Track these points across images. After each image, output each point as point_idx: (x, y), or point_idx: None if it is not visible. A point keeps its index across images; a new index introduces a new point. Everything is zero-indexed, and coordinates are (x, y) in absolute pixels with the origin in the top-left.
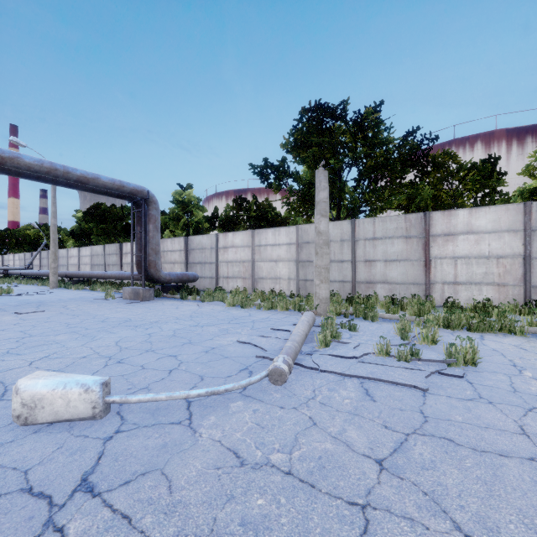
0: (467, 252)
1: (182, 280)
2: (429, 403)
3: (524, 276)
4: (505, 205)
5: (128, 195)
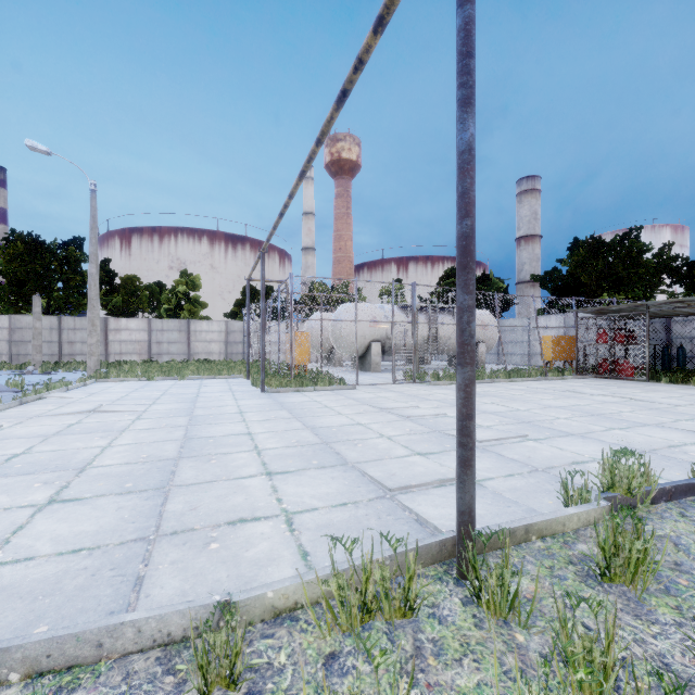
0: (126, 339)
1: None
2: (72, 374)
3: (149, 350)
4: (142, 319)
5: None
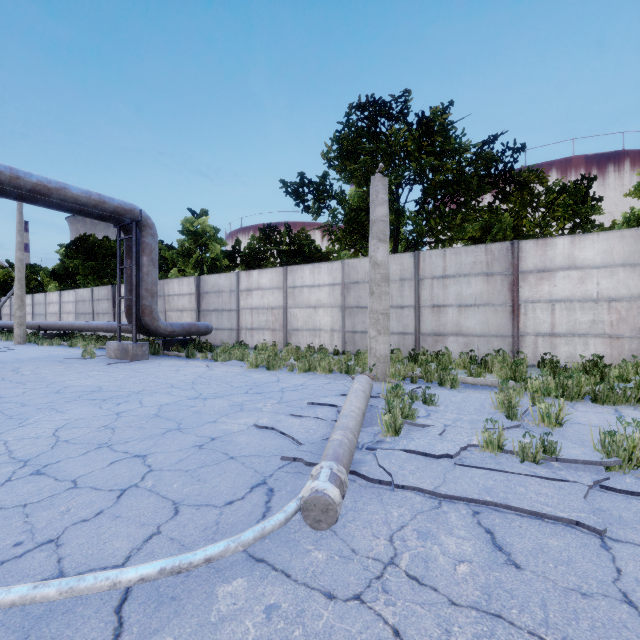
0: (569, 294)
1: (189, 332)
2: (627, 569)
3: None
4: (619, 231)
5: (114, 217)
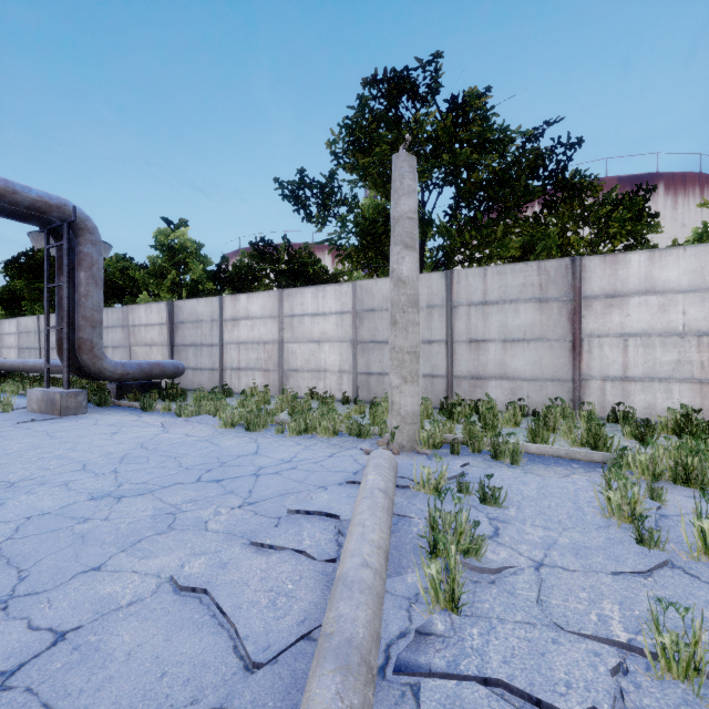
0: (646, 326)
1: (151, 375)
2: None
3: None
4: None
5: (37, 216)
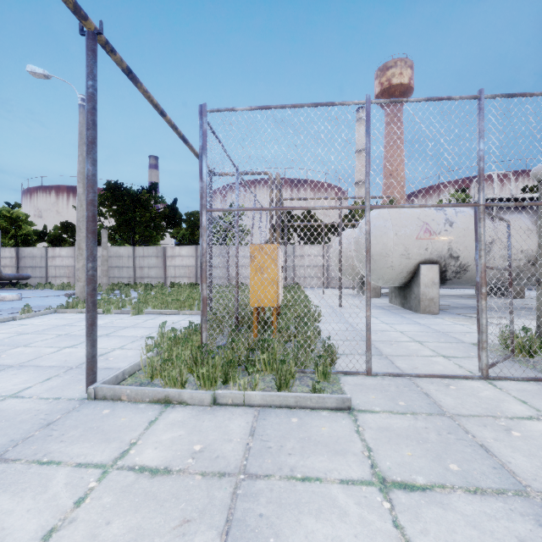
0: (179, 264)
1: (18, 278)
2: None
3: (196, 274)
4: (191, 246)
5: None
